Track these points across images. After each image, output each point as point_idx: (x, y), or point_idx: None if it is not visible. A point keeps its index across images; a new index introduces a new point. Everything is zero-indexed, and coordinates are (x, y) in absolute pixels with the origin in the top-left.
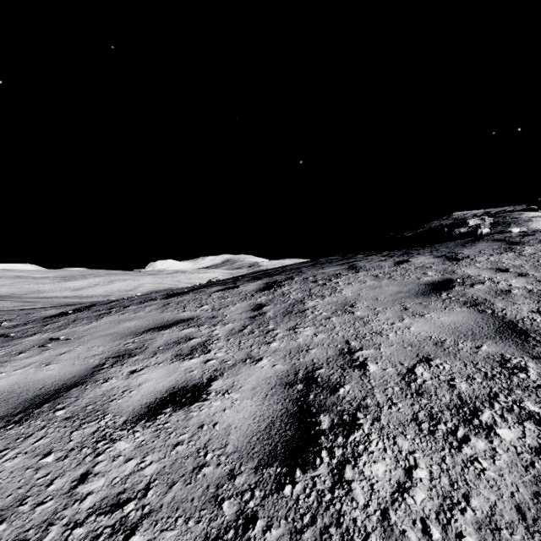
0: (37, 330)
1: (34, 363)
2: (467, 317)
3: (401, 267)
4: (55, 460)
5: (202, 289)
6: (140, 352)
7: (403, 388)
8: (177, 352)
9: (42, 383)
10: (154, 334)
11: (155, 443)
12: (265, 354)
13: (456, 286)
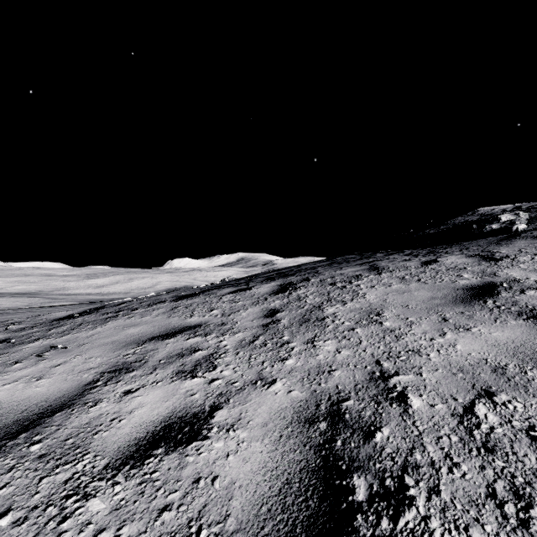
0: (41, 335)
1: (25, 376)
2: (528, 333)
3: (430, 268)
4: (11, 524)
5: (213, 291)
6: (139, 366)
7: (464, 438)
8: (179, 368)
9: (27, 403)
10: (157, 343)
11: (136, 504)
12: (278, 375)
13: (503, 292)
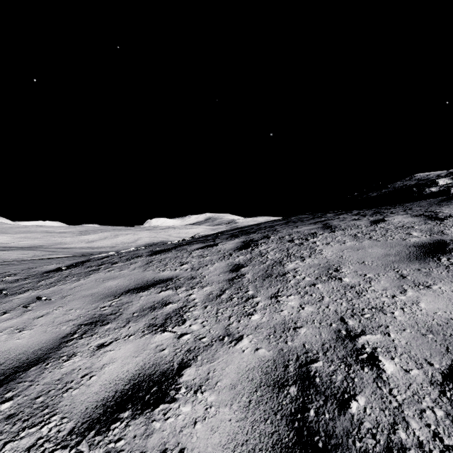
0: (31, 287)
1: (10, 327)
2: None
3: (380, 226)
4: None
5: (184, 246)
6: (114, 318)
7: (450, 413)
8: (150, 321)
9: (6, 356)
10: (132, 296)
11: None
12: (245, 331)
13: None
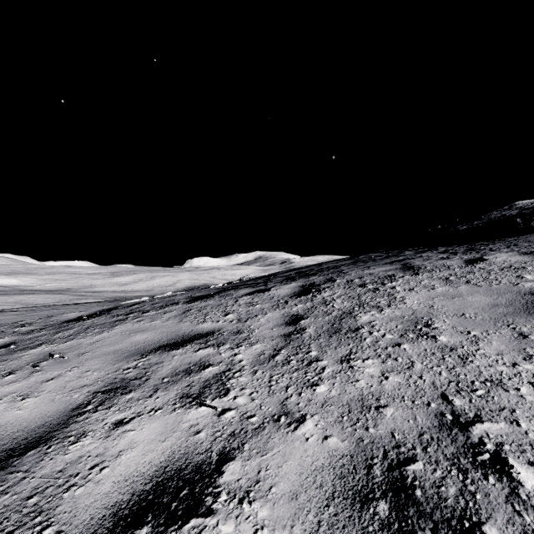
0: (46, 340)
1: (12, 393)
2: None
3: (478, 267)
4: None
5: (229, 291)
6: (138, 385)
7: None
8: (183, 390)
9: (1, 433)
10: (163, 355)
11: None
12: (308, 409)
13: None
